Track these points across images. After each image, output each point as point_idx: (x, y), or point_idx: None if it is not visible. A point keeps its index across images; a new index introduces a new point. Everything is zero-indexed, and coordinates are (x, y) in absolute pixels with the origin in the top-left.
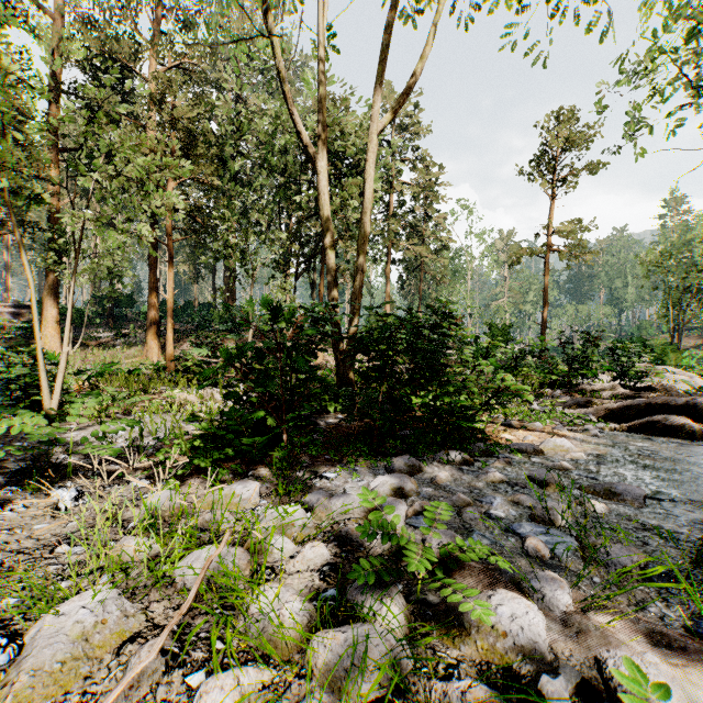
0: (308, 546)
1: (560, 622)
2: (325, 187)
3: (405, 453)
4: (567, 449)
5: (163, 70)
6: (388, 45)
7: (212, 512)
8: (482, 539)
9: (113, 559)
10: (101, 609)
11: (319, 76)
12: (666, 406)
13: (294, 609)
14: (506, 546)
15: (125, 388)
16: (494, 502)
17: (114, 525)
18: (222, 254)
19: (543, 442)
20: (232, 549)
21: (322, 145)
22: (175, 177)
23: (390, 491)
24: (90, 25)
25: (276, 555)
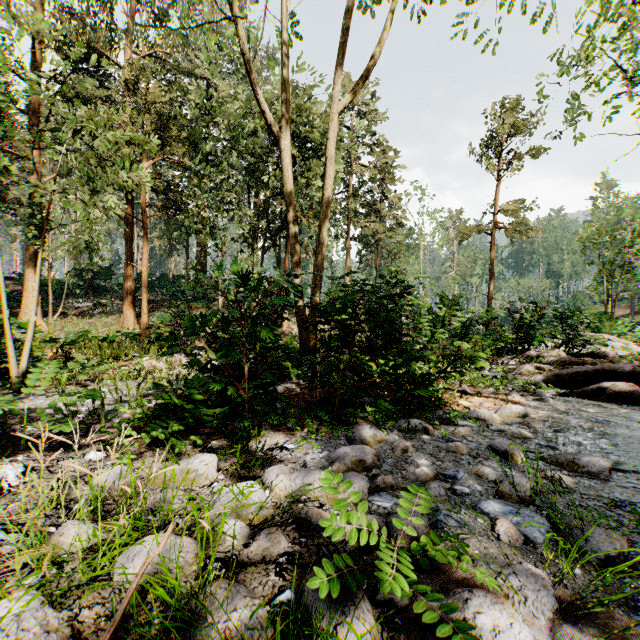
0: (263, 533)
1: (548, 632)
2: (289, 164)
3: (366, 421)
4: (523, 416)
5: (138, 58)
6: (348, 29)
7: (164, 491)
8: (450, 521)
9: (46, 553)
10: (16, 624)
11: (282, 59)
12: (613, 373)
13: (244, 618)
14: (475, 528)
15: (98, 355)
16: (458, 476)
17: (59, 507)
18: (193, 229)
19: (499, 408)
20: (179, 540)
21: (286, 124)
22: (149, 157)
23: (351, 464)
24: (69, 15)
25: (229, 542)
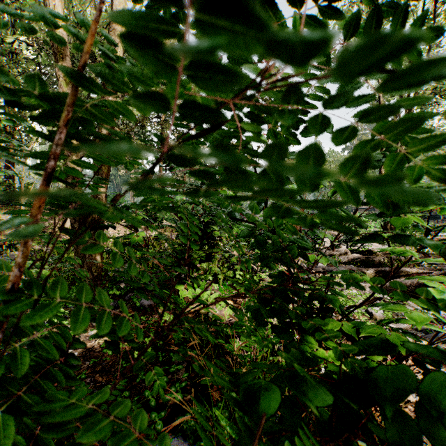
0: None
1: None
2: None
3: None
4: None
5: None
6: None
7: None
8: None
9: None
10: None
11: None
12: None
13: None
14: None
15: None
16: None
17: None
18: None
19: None
20: None
21: None
22: None
23: None
24: None
25: None
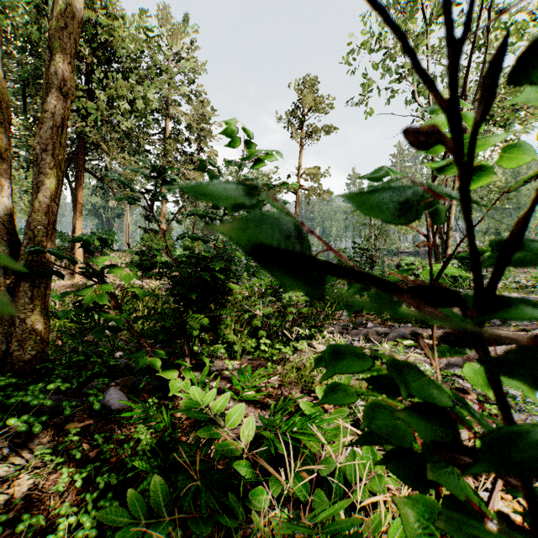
0: None
1: None
2: None
3: None
4: None
5: None
6: None
7: None
8: None
9: None
10: None
11: None
12: None
13: None
14: None
15: None
16: None
17: None
18: None
19: None
20: None
21: None
22: None
23: None
24: None
25: None
